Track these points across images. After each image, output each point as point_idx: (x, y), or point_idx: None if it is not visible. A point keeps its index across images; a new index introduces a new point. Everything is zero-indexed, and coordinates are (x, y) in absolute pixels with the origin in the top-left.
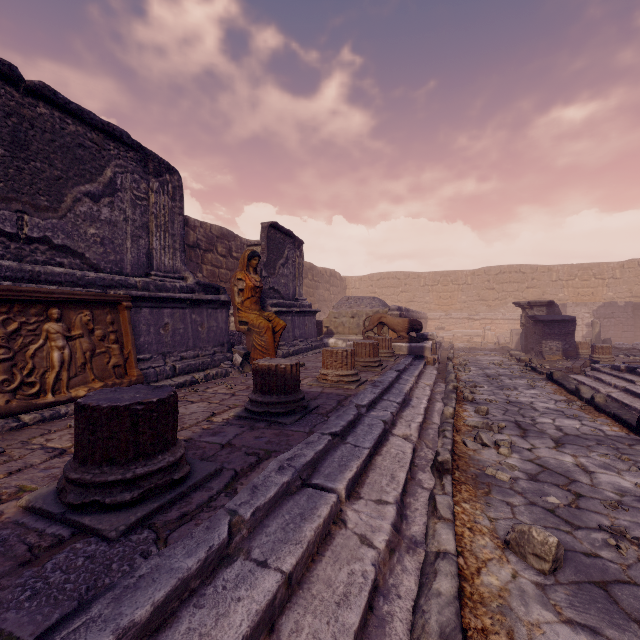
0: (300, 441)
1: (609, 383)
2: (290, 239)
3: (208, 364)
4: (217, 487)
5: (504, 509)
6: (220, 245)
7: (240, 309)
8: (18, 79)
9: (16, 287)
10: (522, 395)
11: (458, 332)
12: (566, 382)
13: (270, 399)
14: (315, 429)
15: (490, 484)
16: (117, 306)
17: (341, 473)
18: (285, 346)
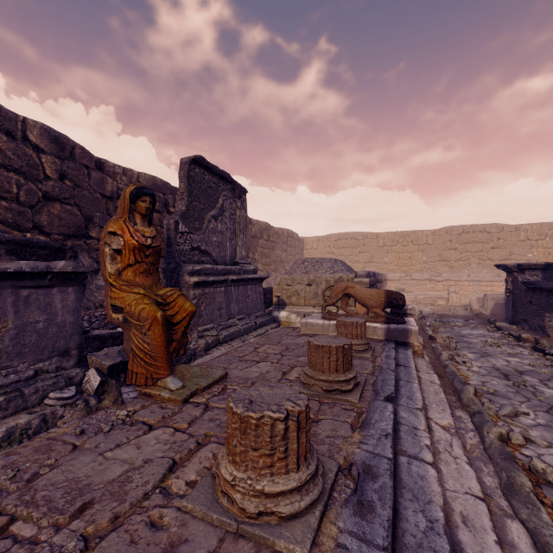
0: None
1: None
2: (227, 184)
3: None
4: None
5: None
6: None
7: (112, 284)
8: None
9: None
10: None
11: (420, 294)
12: None
13: None
14: None
15: None
16: None
17: None
18: (213, 330)
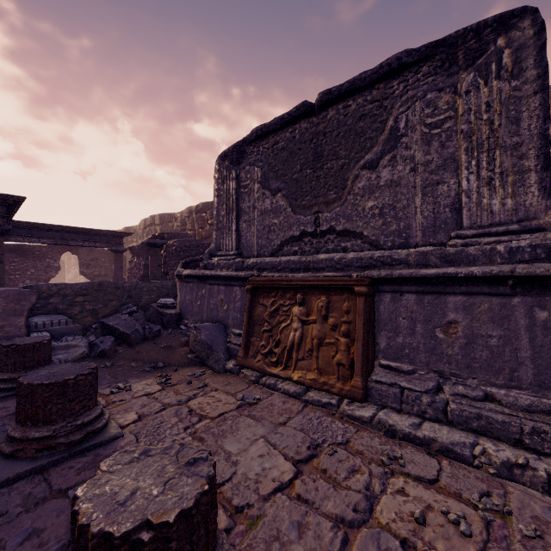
0: None
1: None
2: None
3: None
4: None
5: None
6: None
7: None
8: (311, 108)
9: (273, 278)
10: None
11: None
12: None
13: None
14: None
15: None
16: (355, 291)
17: None
18: None
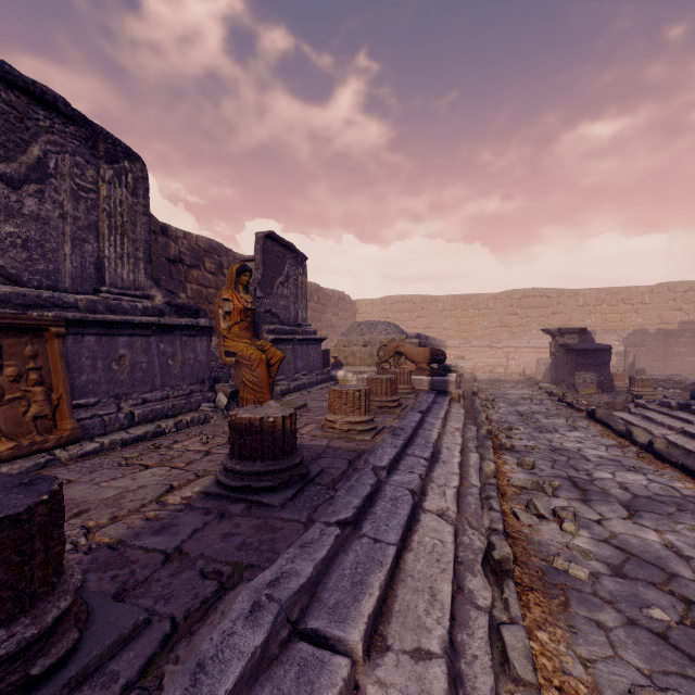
0: (292, 542)
1: (661, 423)
2: (291, 253)
3: (181, 408)
4: (127, 672)
5: (597, 637)
6: (208, 260)
7: (226, 337)
8: None
9: None
10: (566, 439)
11: (479, 362)
12: (612, 422)
13: (252, 467)
14: (316, 515)
15: (564, 586)
16: (42, 333)
17: (355, 602)
18: (284, 381)
